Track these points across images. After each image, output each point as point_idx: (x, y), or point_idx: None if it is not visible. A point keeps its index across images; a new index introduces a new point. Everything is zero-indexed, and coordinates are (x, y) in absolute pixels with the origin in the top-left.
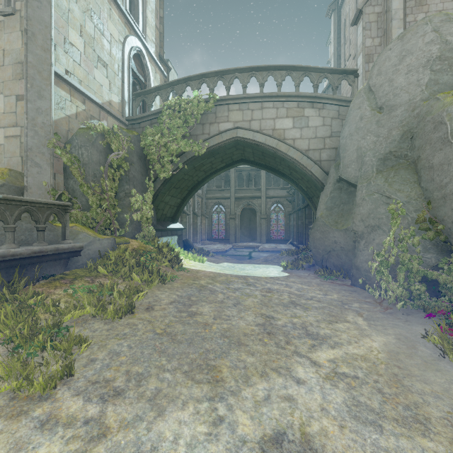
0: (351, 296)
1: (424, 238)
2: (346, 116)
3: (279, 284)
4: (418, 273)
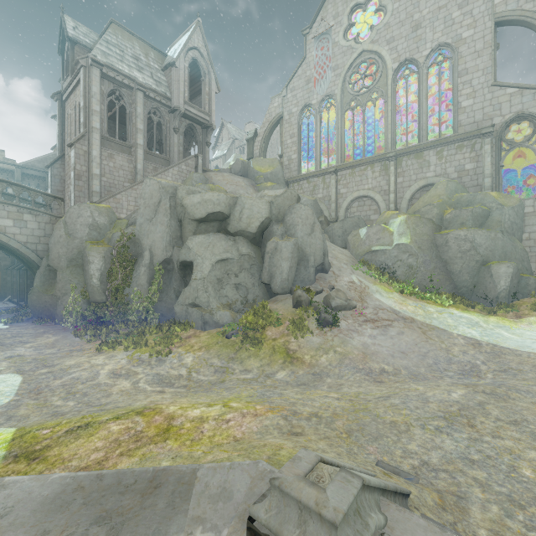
0: (52, 329)
1: (82, 298)
2: (53, 231)
3: (3, 332)
4: (80, 313)
